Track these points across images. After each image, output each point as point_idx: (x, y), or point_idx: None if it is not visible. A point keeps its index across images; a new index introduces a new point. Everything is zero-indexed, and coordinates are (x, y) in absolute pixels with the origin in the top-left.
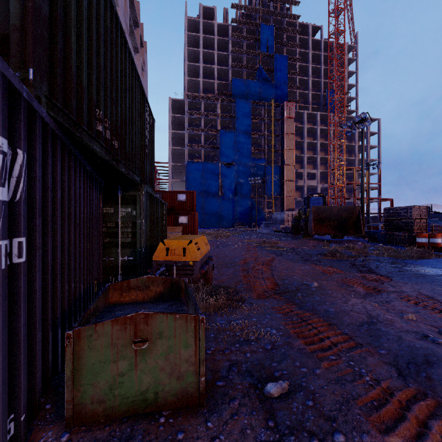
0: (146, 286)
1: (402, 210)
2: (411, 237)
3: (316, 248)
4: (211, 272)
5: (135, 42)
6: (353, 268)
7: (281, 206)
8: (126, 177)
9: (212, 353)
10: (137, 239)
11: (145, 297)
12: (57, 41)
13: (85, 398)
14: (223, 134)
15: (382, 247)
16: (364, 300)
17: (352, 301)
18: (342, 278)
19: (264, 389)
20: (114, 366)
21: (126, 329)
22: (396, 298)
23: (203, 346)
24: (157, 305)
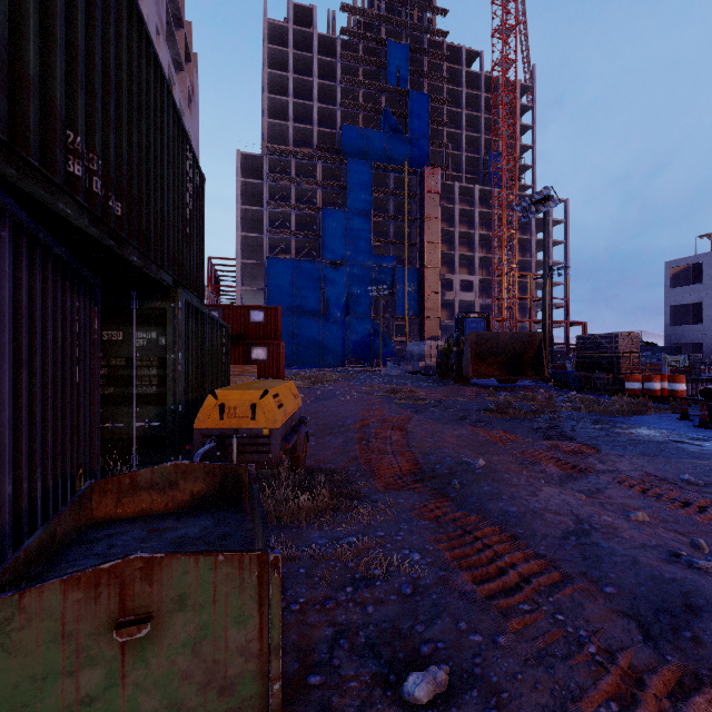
0: (172, 482)
1: (604, 340)
2: (618, 380)
3: (476, 400)
4: (304, 445)
5: (177, 52)
6: (537, 433)
7: (419, 332)
8: (143, 275)
9: (301, 611)
10: (167, 388)
11: (169, 504)
12: None
13: None
14: (327, 214)
15: (576, 397)
16: (564, 489)
17: (545, 492)
18: (522, 450)
19: (403, 688)
20: (68, 684)
21: (100, 598)
22: (612, 483)
23: (277, 617)
24: (191, 522)
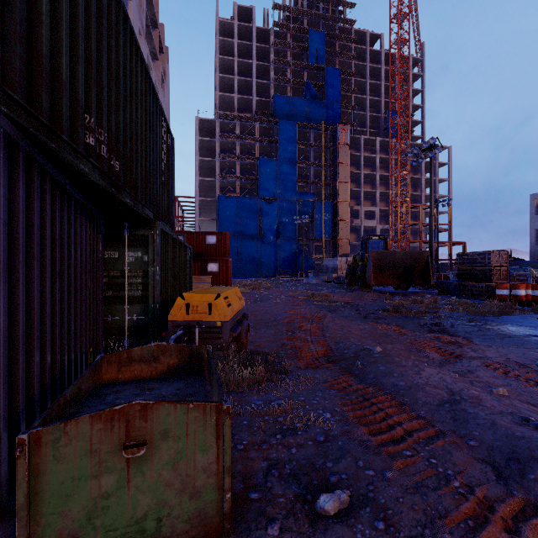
0: (155, 357)
1: (478, 256)
2: (490, 288)
3: (377, 303)
4: (246, 334)
5: (153, 46)
6: (424, 328)
7: (333, 250)
8: (133, 211)
9: (244, 449)
10: (149, 292)
11: (153, 372)
12: (16, 6)
13: (49, 534)
14: (263, 162)
15: (456, 301)
16: (442, 370)
17: (426, 371)
18: (411, 340)
19: (316, 504)
20: (94, 484)
21: (113, 428)
22: (480, 366)
23: (228, 448)
24: (169, 384)
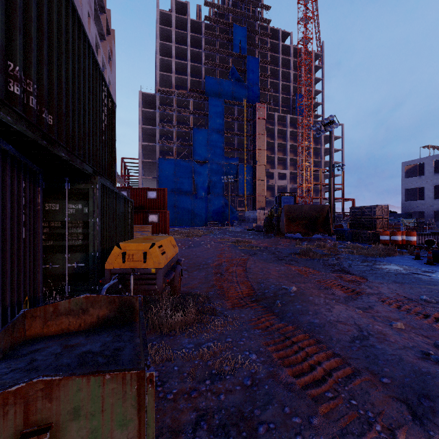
0: (83, 309)
1: (366, 210)
2: (375, 235)
3: (289, 247)
4: (179, 278)
5: (101, 28)
6: (328, 268)
7: (253, 204)
8: (71, 166)
9: (174, 399)
10: (89, 241)
11: (81, 324)
12: None
13: None
14: (196, 131)
15: (350, 245)
16: (348, 306)
17: (336, 309)
18: (319, 279)
19: None
20: None
21: (7, 414)
22: (378, 302)
23: (152, 419)
24: (95, 339)
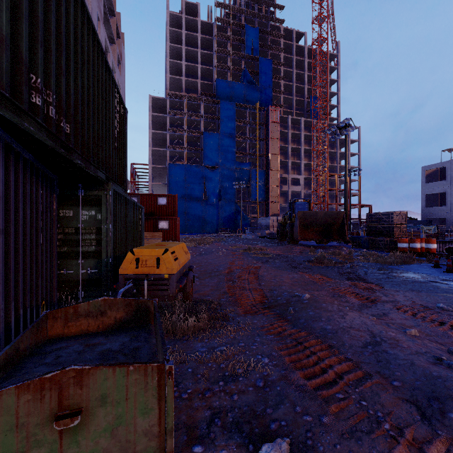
0: (102, 311)
1: (384, 216)
2: (393, 242)
3: (303, 255)
4: (192, 285)
5: (111, 32)
6: (343, 276)
7: (266, 211)
8: (85, 173)
9: (188, 398)
10: (102, 247)
11: (100, 326)
12: None
13: None
14: (207, 136)
15: (366, 253)
16: (362, 314)
17: (350, 315)
18: (333, 287)
19: None
20: None
21: (44, 398)
22: (392, 309)
23: (171, 409)
24: (114, 339)
